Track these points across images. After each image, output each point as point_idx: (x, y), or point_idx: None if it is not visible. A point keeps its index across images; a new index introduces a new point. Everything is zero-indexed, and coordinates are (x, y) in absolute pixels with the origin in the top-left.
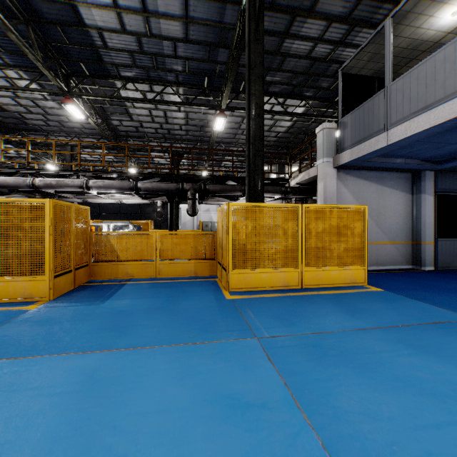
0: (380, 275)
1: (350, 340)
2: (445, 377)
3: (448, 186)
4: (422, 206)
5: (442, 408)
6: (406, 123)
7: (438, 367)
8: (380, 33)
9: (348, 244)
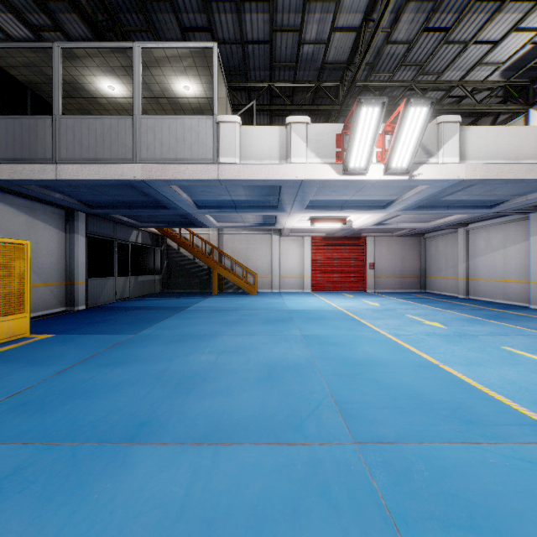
0: (39, 323)
1: (59, 383)
2: (139, 371)
3: (97, 230)
4: (76, 246)
5: (146, 385)
6: (78, 165)
7: (132, 368)
8: (46, 50)
9: (7, 288)
